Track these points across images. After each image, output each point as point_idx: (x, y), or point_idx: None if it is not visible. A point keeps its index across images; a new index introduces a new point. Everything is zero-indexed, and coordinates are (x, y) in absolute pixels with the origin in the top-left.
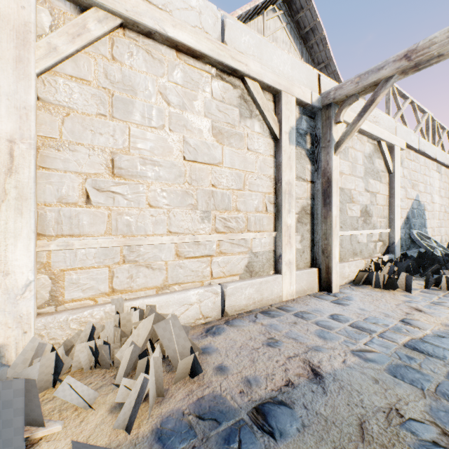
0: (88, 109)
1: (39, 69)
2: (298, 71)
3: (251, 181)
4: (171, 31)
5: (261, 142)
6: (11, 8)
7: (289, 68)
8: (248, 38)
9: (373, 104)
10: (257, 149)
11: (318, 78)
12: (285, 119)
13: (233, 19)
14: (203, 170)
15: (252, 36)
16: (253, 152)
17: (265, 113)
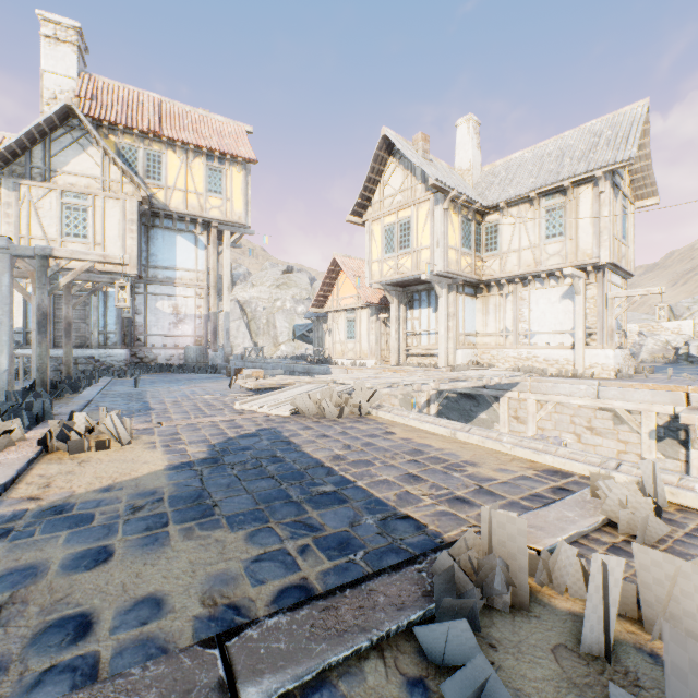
0: (549, 427)
1: (537, 420)
2: (659, 396)
3: (621, 454)
4: (572, 402)
5: (629, 435)
6: (531, 410)
7: (649, 397)
8: (613, 391)
9: (689, 430)
10: (626, 439)
11: (685, 395)
12: (645, 425)
13: (608, 382)
14: (591, 447)
15: (616, 390)
16: (623, 441)
17: (629, 422)
